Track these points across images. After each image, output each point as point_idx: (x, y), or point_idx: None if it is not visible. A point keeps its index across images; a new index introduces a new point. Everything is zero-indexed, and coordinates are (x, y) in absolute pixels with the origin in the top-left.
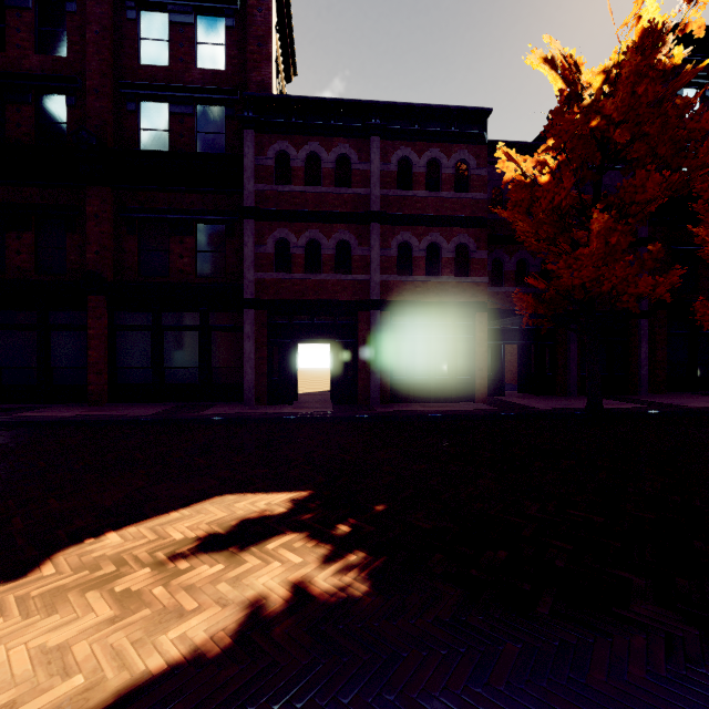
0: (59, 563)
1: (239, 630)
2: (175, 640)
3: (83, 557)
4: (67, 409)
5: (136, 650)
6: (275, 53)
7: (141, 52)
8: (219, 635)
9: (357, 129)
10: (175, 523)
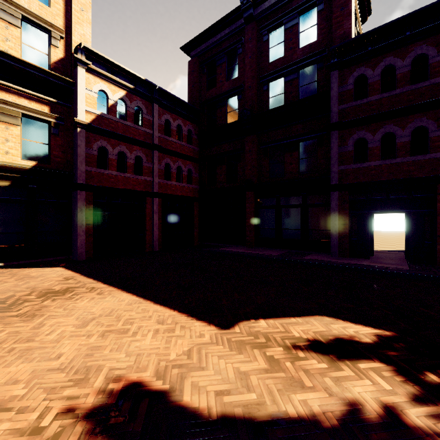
0: (241, 327)
1: (343, 419)
2: (300, 401)
3: (250, 329)
4: (238, 248)
5: (279, 395)
6: (353, 8)
7: (269, 56)
8: (328, 414)
9: (435, 27)
10: (293, 325)
